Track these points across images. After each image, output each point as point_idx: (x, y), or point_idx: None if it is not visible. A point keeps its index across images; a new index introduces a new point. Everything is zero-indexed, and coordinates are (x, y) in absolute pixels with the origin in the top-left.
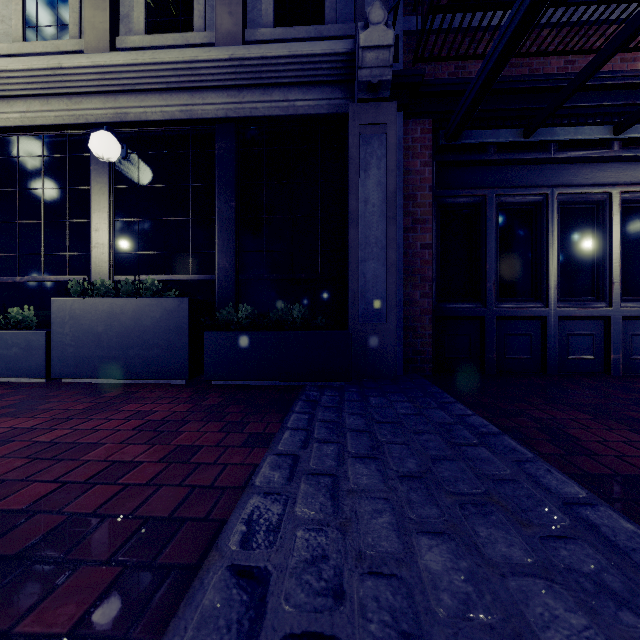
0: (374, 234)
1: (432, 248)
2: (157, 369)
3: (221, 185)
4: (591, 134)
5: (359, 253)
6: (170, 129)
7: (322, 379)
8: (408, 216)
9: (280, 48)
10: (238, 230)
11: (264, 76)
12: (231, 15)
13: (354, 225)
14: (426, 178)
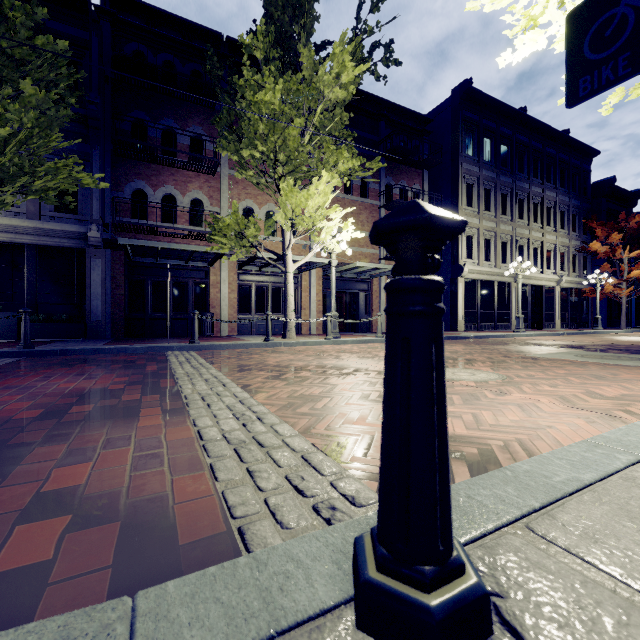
0: (97, 291)
1: (125, 295)
2: (3, 336)
3: (29, 268)
4: (179, 263)
5: (91, 297)
6: (1, 243)
7: (74, 338)
8: (114, 284)
9: (58, 226)
10: (37, 285)
11: (50, 234)
12: (34, 207)
13: (89, 288)
14: (121, 271)
